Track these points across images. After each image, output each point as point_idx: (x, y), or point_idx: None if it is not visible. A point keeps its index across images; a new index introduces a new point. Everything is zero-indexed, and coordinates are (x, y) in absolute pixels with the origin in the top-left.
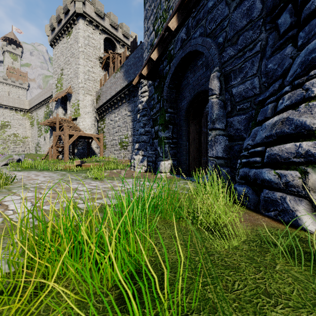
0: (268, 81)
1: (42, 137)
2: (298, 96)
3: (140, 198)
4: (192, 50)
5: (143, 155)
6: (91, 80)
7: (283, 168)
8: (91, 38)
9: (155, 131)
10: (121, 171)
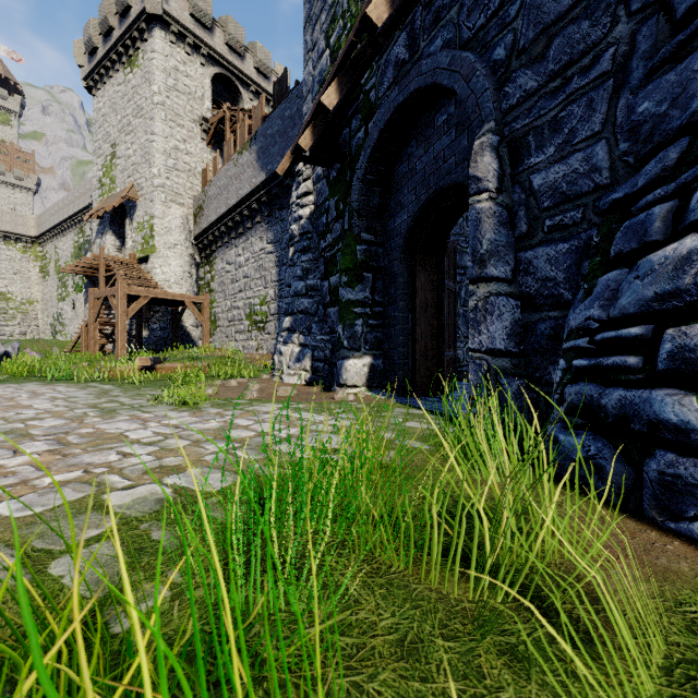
0: (639, 149)
1: (69, 300)
2: None
3: (290, 491)
4: (423, 85)
5: (303, 345)
6: (182, 170)
7: None
8: (181, 74)
9: (330, 287)
10: (249, 384)
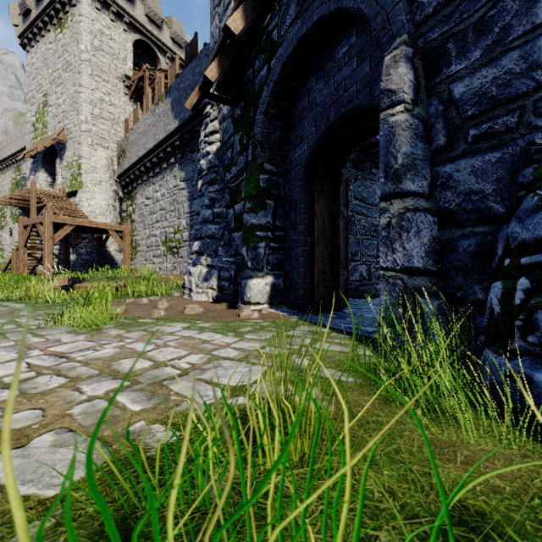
0: None
1: (7, 229)
2: None
3: None
4: (327, 13)
5: (210, 266)
6: (107, 118)
7: None
8: (106, 37)
9: (235, 214)
10: (158, 302)
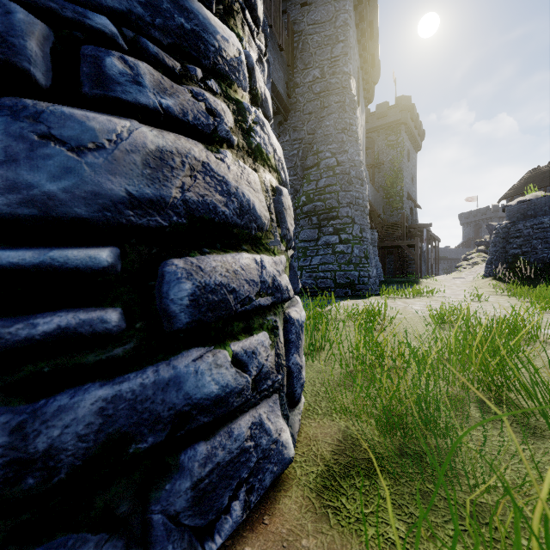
0: None
1: None
2: (202, 114)
3: None
4: None
5: None
6: None
7: (236, 331)
8: None
9: None
10: None
